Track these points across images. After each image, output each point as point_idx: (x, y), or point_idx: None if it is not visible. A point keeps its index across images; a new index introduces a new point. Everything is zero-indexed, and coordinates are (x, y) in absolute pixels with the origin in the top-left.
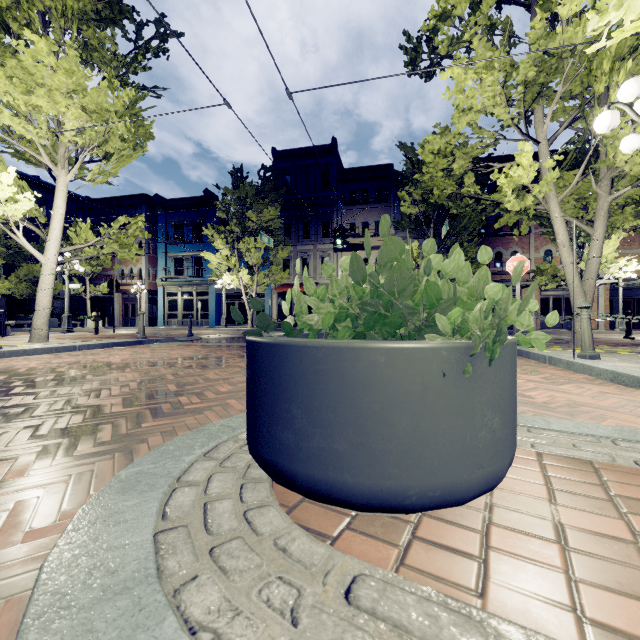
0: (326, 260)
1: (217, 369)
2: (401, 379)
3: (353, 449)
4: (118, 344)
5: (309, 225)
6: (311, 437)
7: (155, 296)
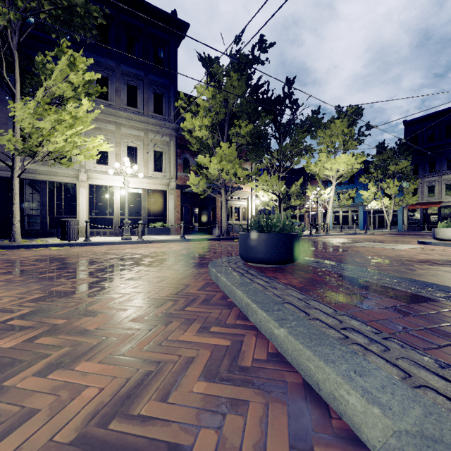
0: (450, 185)
1: (405, 239)
2: (448, 231)
3: (444, 235)
4: (350, 234)
5: (434, 163)
6: (440, 235)
7: (325, 213)
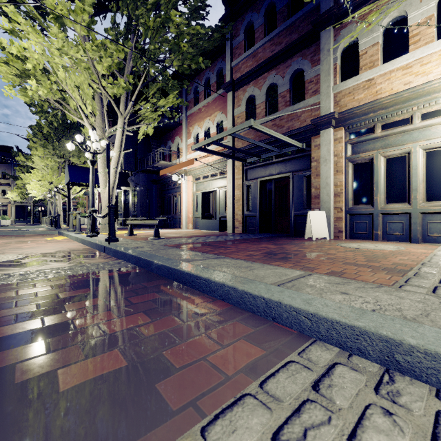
0: None
1: None
2: (3, 221)
3: (1, 223)
4: None
5: None
6: None
7: None
